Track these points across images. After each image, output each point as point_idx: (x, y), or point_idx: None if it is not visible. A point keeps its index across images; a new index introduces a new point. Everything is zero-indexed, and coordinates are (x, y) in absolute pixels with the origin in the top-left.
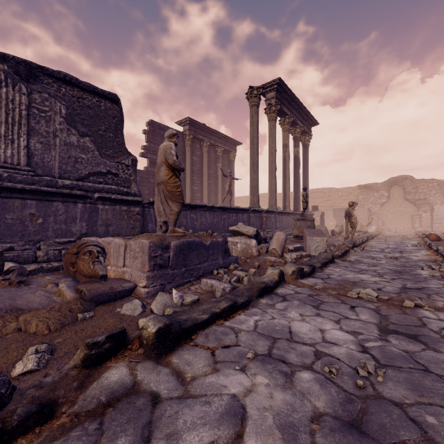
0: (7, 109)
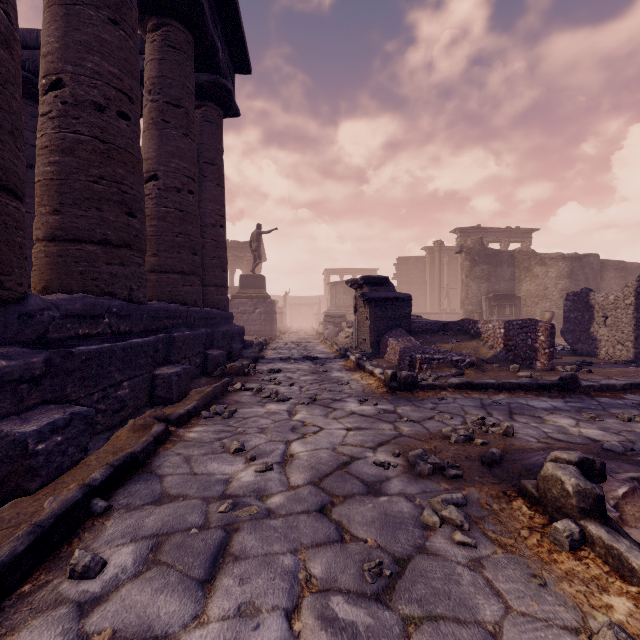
0: (332, 294)
